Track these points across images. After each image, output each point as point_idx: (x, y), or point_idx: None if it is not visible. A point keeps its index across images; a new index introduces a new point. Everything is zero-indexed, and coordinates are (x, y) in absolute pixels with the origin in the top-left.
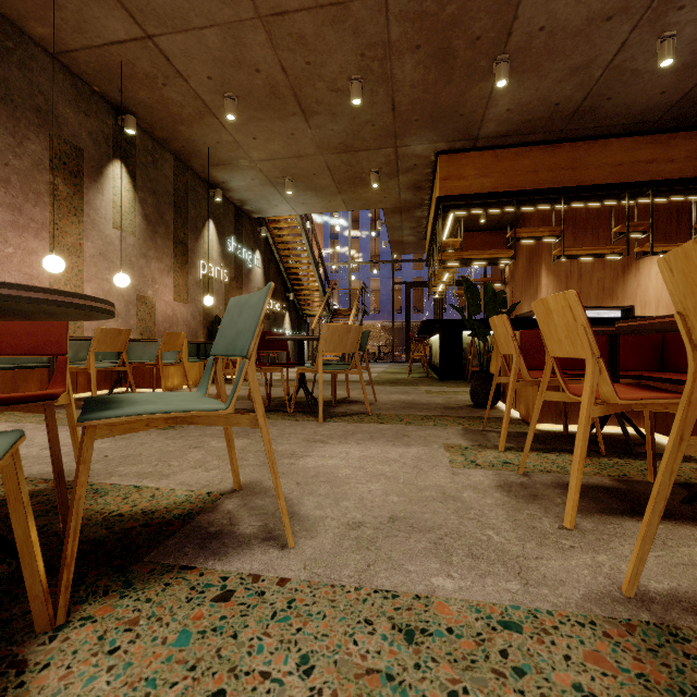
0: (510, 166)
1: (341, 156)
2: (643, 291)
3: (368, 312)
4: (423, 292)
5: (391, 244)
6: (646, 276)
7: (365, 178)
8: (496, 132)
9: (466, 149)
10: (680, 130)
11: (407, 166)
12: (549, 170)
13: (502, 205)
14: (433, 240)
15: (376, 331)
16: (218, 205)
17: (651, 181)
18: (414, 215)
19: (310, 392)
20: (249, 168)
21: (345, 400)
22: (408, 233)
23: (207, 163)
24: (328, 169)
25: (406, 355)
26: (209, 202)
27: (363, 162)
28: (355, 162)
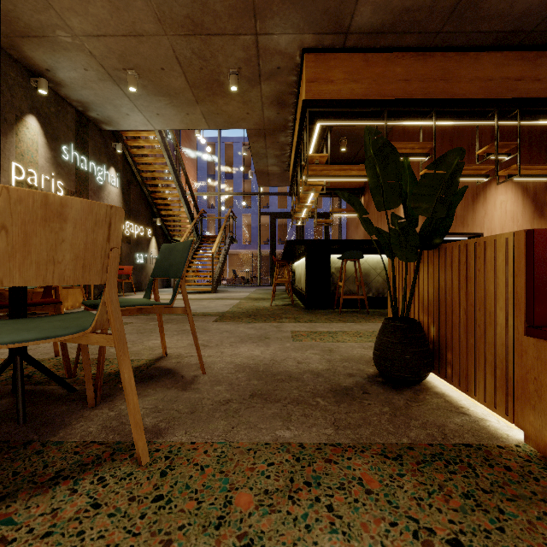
0: (381, 72)
1: (190, 41)
2: (489, 219)
3: (241, 242)
4: (286, 227)
5: (257, 174)
6: (492, 205)
7: (223, 82)
8: (369, 24)
9: (335, 49)
10: (546, 48)
11: (270, 68)
12: (421, 80)
13: (371, 118)
14: (297, 163)
15: (248, 259)
16: (46, 101)
17: (520, 98)
18: (278, 140)
19: (47, 370)
20: (75, 48)
21: (149, 368)
22: (273, 162)
23: (11, 32)
24: (178, 62)
25: (272, 279)
26: (30, 93)
27: (218, 56)
28: (209, 55)
